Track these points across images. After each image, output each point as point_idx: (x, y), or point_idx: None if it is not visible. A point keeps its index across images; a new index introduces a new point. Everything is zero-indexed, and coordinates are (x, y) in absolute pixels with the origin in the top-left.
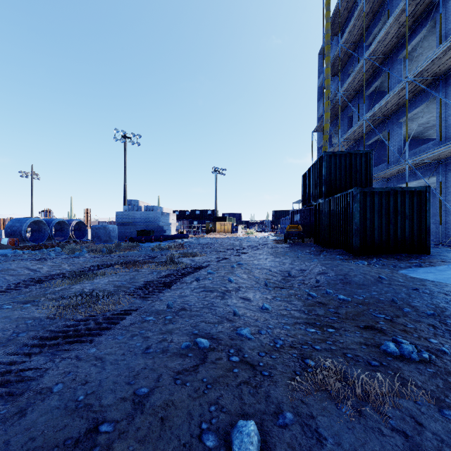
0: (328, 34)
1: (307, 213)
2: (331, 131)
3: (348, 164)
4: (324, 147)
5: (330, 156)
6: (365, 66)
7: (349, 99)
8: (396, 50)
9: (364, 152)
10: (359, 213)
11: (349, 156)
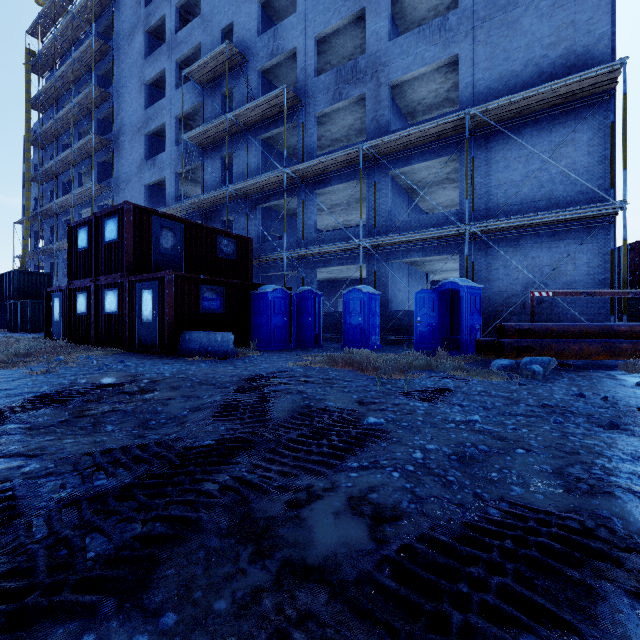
0: (28, 152)
1: (3, 308)
2: (37, 229)
3: (35, 280)
4: (24, 250)
5: (21, 272)
6: (58, 205)
7: (50, 215)
8: (78, 206)
9: (47, 274)
10: (31, 312)
11: (36, 275)
